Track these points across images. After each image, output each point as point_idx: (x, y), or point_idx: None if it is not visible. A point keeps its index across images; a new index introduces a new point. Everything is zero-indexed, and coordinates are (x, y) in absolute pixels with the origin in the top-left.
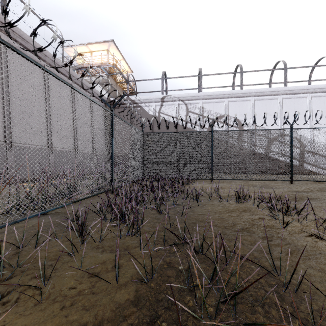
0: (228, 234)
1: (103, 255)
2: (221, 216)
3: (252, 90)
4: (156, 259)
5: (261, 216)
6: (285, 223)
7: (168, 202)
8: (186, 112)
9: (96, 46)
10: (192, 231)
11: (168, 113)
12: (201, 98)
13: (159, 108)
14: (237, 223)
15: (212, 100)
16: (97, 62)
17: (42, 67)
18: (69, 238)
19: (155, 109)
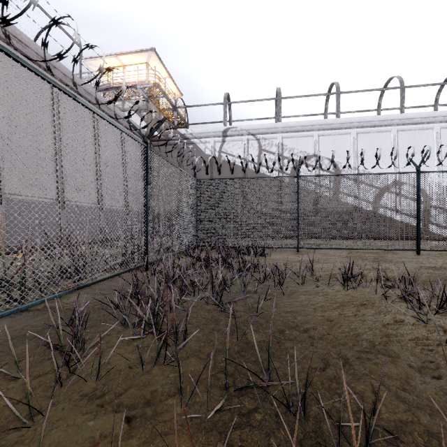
0: (350, 359)
1: (96, 422)
2: (326, 317)
3: (354, 119)
4: (210, 435)
5: (397, 317)
6: (446, 333)
7: (233, 287)
8: (258, 151)
9: (130, 58)
10: (279, 351)
11: (233, 152)
12: (281, 130)
13: (220, 145)
14: (358, 332)
15: (296, 133)
16: (132, 81)
17: (12, 55)
18: (43, 368)
19: (214, 147)
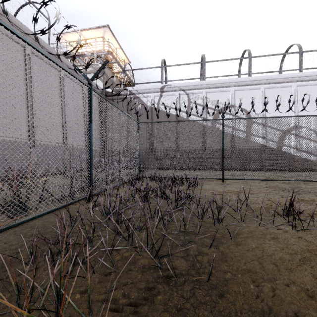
0: None
1: None
2: (299, 284)
3: (263, 77)
4: None
5: None
6: None
7: (171, 225)
8: (187, 103)
9: (90, 33)
10: None
11: (168, 104)
12: (205, 86)
13: (158, 98)
14: None
15: (217, 89)
16: (92, 51)
17: None
18: None
19: (154, 100)
